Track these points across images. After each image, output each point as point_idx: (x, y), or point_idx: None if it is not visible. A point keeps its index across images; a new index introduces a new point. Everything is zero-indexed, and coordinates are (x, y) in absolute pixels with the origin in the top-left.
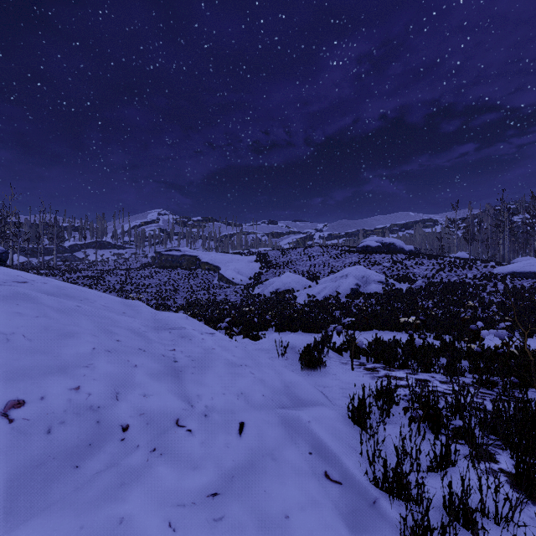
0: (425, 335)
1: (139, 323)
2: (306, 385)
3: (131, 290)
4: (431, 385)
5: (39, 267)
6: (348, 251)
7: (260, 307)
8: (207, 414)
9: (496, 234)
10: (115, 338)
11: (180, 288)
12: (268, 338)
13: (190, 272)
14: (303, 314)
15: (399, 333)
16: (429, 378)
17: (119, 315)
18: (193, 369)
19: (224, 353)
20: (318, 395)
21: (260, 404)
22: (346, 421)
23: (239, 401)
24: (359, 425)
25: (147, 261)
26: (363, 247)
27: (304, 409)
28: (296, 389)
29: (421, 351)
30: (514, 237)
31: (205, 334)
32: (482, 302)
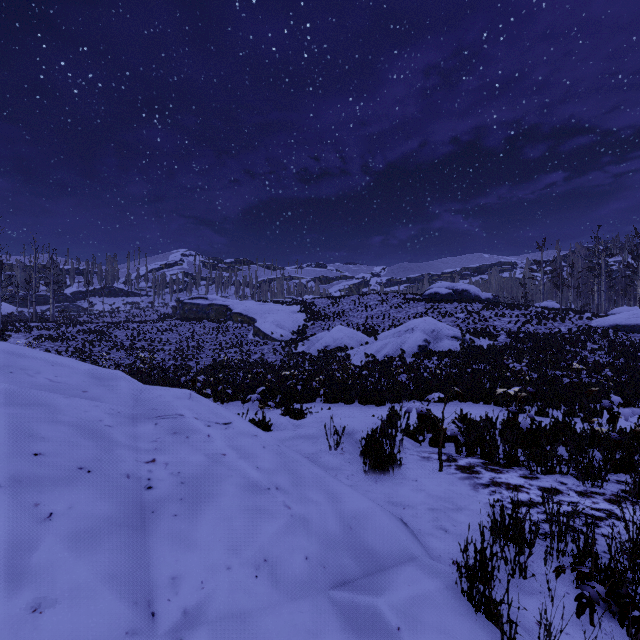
0: (524, 409)
1: (103, 410)
2: (379, 519)
3: (143, 347)
4: (567, 501)
5: (31, 319)
6: (413, 300)
7: (304, 370)
8: (182, 639)
9: (588, 279)
10: (31, 450)
11: (206, 345)
12: (315, 417)
13: (219, 325)
14: (360, 379)
15: (487, 406)
16: (558, 487)
17: (69, 397)
18: (179, 505)
19: (240, 462)
20: (402, 538)
21: (301, 584)
22: (461, 606)
23: (258, 583)
24: (486, 614)
25: (167, 312)
26: (430, 294)
27: (384, 588)
28: (365, 531)
29: (530, 436)
30: (610, 283)
31: (214, 426)
32: (586, 363)
